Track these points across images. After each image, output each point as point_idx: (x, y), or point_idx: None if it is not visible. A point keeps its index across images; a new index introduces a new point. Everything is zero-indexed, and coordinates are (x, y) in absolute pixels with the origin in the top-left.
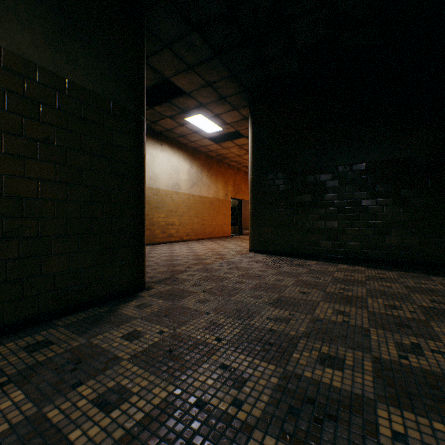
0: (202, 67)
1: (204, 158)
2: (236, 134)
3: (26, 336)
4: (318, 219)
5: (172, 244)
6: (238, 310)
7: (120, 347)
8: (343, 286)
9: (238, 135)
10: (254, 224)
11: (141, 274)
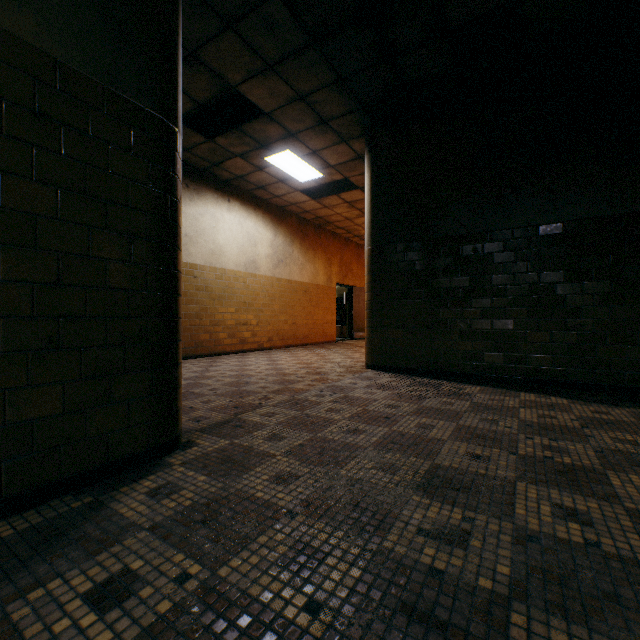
0: (290, 65)
1: (296, 223)
2: (344, 185)
3: None
4: (480, 316)
5: (245, 354)
6: (355, 505)
7: (69, 636)
8: (547, 442)
9: (348, 187)
10: (373, 324)
11: (170, 420)
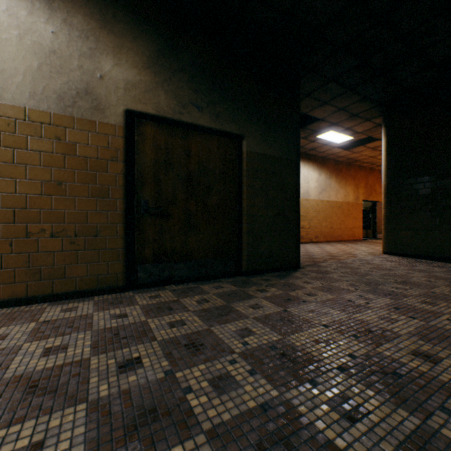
0: (335, 100)
1: (332, 165)
2: (368, 137)
3: (257, 277)
4: None
5: (302, 244)
6: (369, 282)
7: (303, 285)
8: None
9: (371, 138)
10: (388, 227)
11: (298, 258)
